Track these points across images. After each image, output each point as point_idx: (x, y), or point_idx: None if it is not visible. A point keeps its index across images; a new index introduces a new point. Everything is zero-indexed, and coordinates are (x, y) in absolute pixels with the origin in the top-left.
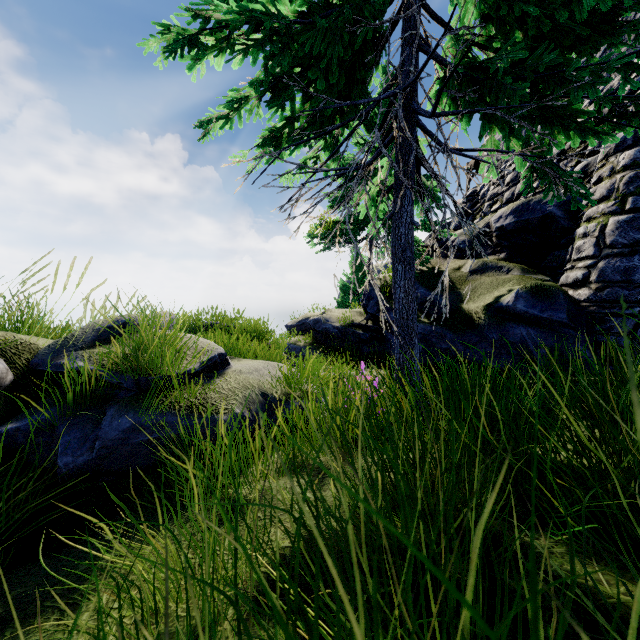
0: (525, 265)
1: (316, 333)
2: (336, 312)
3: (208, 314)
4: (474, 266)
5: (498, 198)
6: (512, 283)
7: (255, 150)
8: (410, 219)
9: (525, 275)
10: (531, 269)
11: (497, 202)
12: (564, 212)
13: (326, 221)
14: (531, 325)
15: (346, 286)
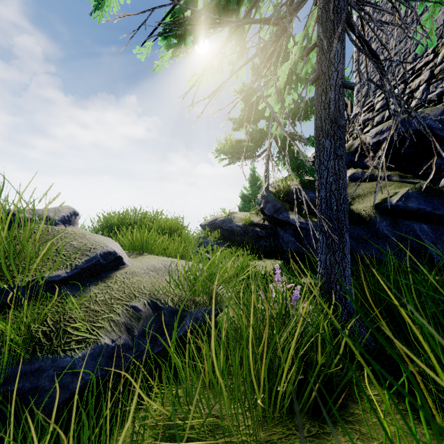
0: (401, 172)
1: (223, 230)
2: (238, 214)
3: (132, 214)
4: (354, 174)
5: (369, 122)
6: (393, 187)
7: (159, 42)
8: (341, 81)
9: (404, 180)
10: (408, 175)
11: (368, 125)
12: (440, 124)
13: (231, 141)
14: (424, 222)
15: (245, 196)
